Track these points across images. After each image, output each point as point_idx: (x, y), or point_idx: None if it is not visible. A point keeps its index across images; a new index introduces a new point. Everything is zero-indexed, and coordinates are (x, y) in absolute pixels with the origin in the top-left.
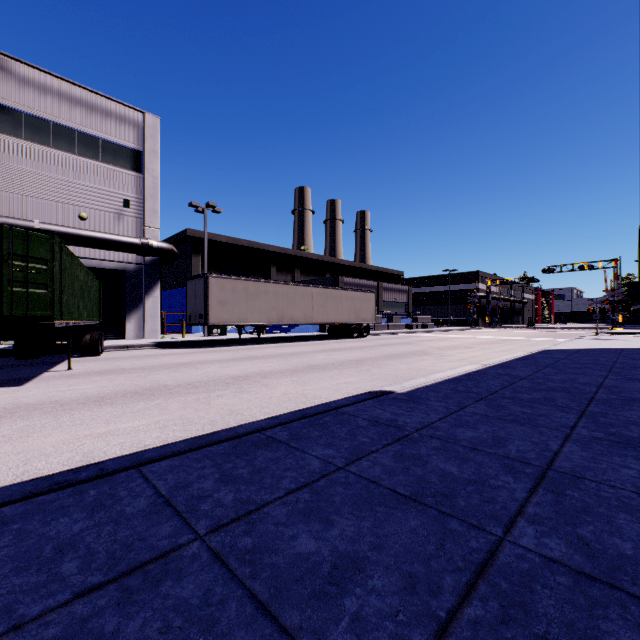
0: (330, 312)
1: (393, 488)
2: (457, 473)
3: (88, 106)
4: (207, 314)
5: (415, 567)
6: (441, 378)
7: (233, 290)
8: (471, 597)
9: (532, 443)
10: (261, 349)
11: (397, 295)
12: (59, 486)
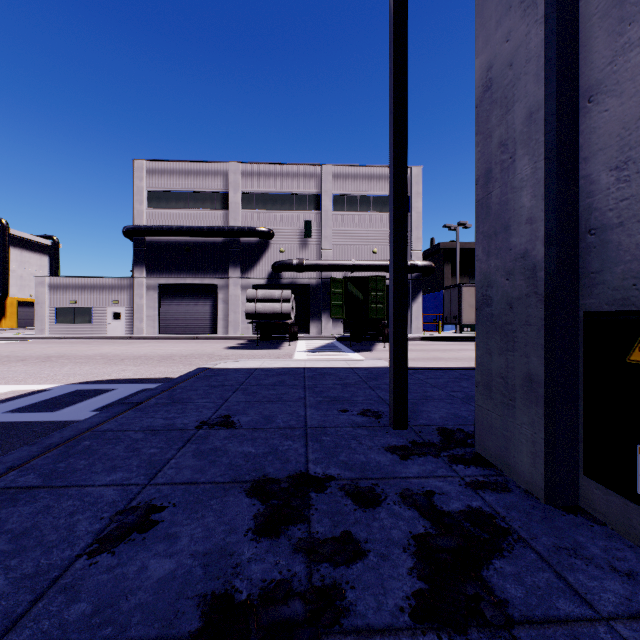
0: None
1: None
2: None
3: (377, 177)
4: (460, 315)
5: None
6: None
7: None
8: None
9: None
10: None
11: None
12: (430, 369)
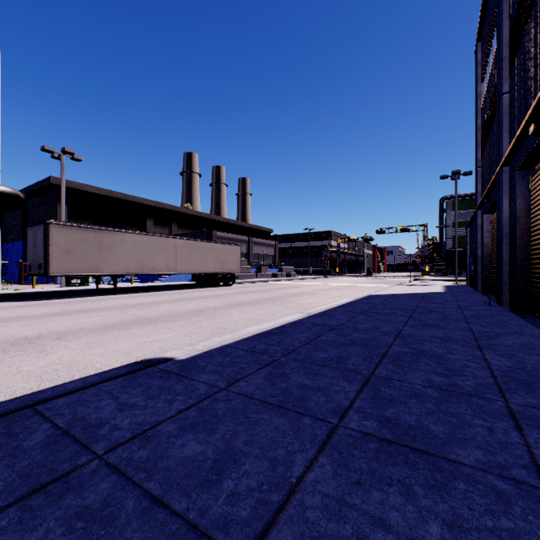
0: (195, 262)
1: None
2: None
3: None
4: (47, 263)
5: None
6: (251, 333)
7: (82, 239)
8: None
9: (269, 464)
10: (110, 300)
11: (266, 249)
12: None
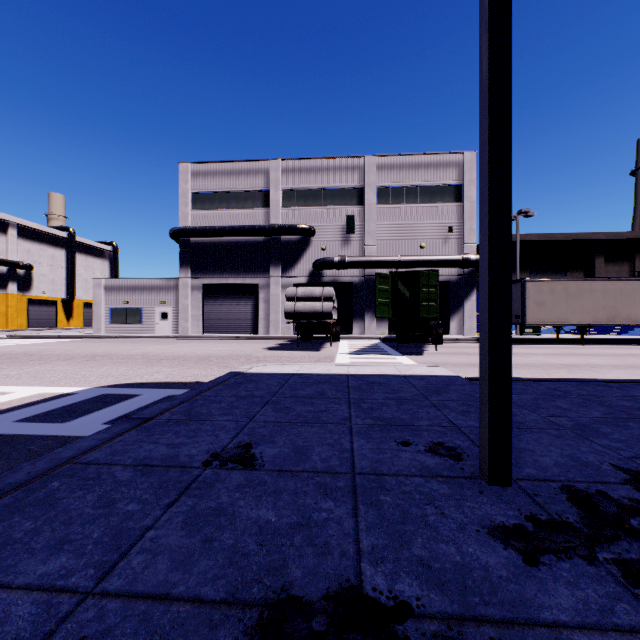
0: None
1: None
2: None
3: (425, 166)
4: (523, 314)
5: None
6: None
7: (550, 291)
8: None
9: None
10: (585, 349)
11: None
12: None
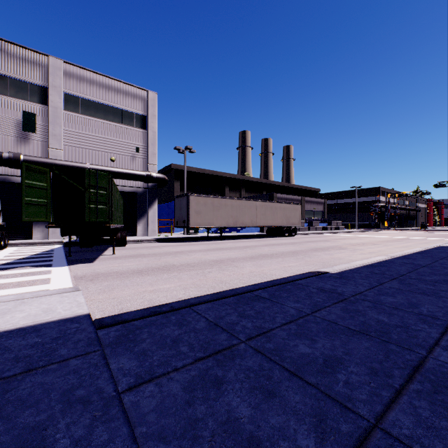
0: (268, 218)
1: (347, 326)
2: (387, 321)
3: (115, 90)
4: (188, 220)
5: (374, 364)
6: (360, 264)
7: (204, 204)
8: (412, 380)
9: (438, 307)
10: (223, 243)
11: (315, 206)
12: (155, 313)
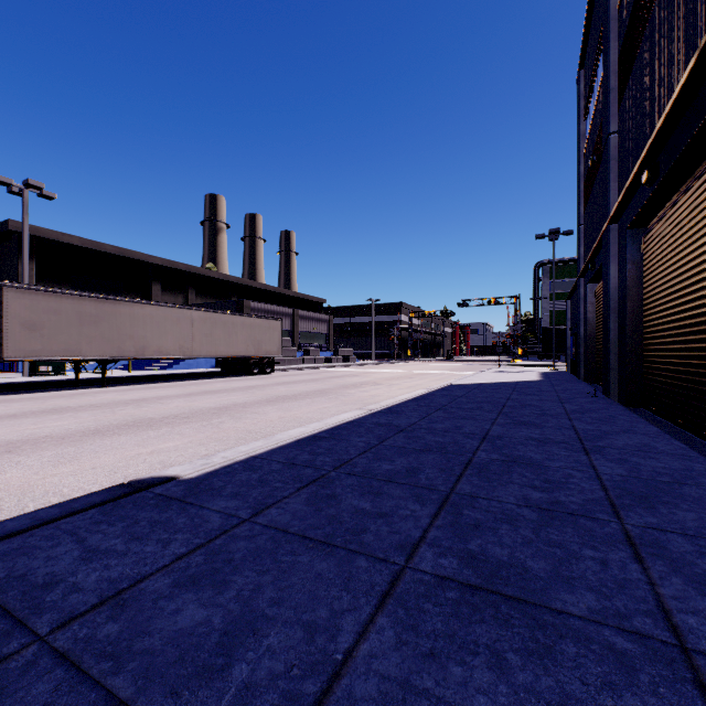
0: (220, 343)
1: None
2: None
3: None
4: None
5: None
6: (291, 438)
7: (54, 308)
8: None
9: (305, 634)
10: (95, 395)
11: (316, 325)
12: None
